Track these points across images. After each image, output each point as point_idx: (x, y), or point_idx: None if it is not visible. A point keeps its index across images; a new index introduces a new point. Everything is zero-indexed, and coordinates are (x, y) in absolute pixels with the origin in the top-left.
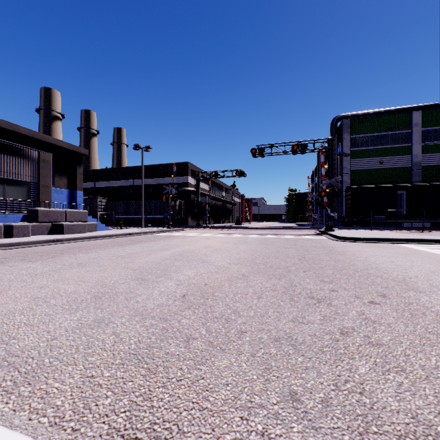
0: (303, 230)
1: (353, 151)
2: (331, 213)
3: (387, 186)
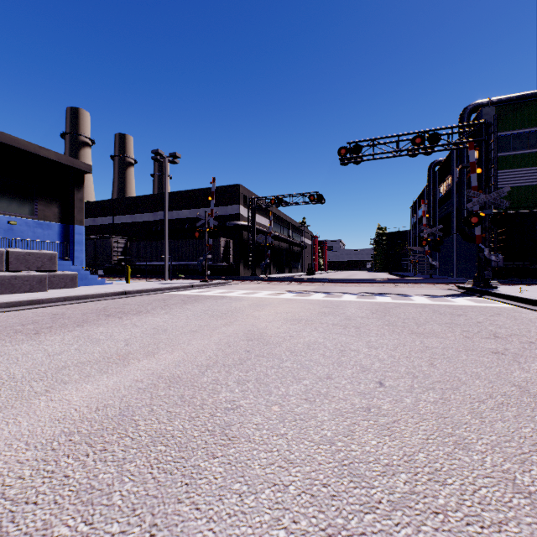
0: (428, 286)
1: (499, 158)
2: (490, 255)
3: None
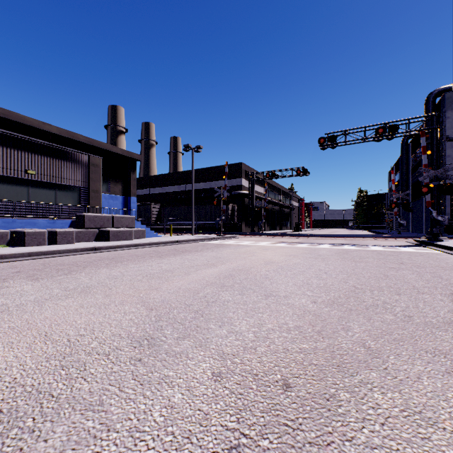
0: (390, 239)
1: None
2: (437, 216)
3: None
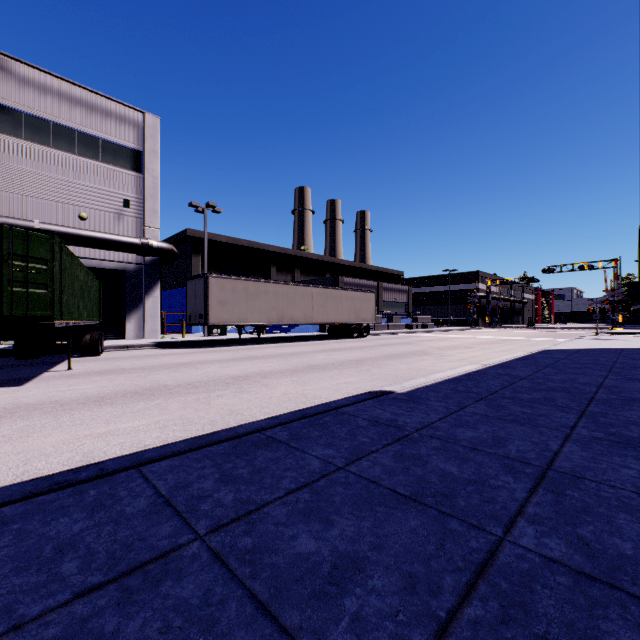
0: (591, 330)
1: None
2: (612, 317)
3: None
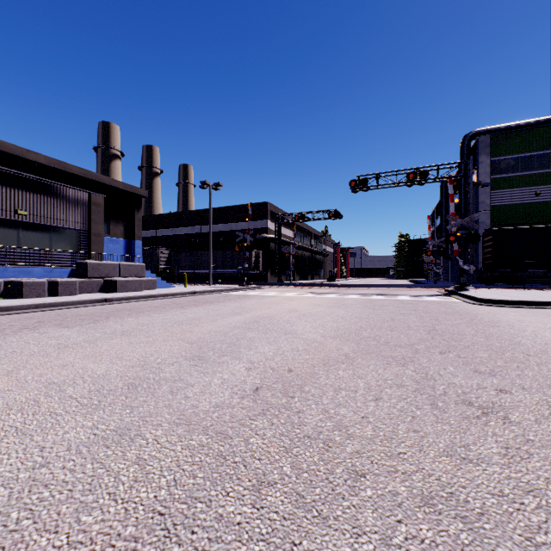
0: (422, 289)
1: (494, 179)
2: (463, 265)
3: (548, 227)
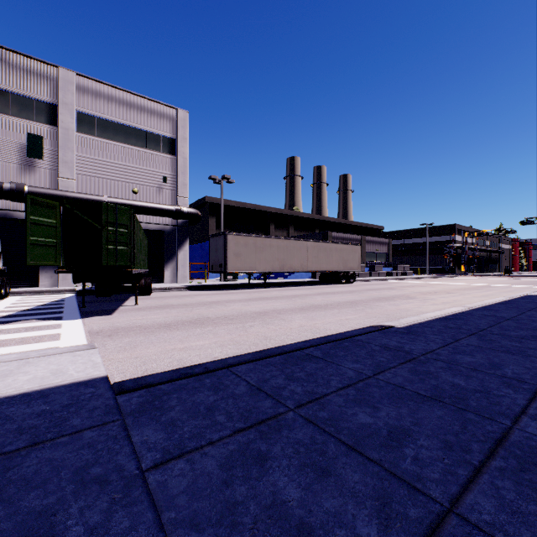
0: None
1: None
2: None
3: None
